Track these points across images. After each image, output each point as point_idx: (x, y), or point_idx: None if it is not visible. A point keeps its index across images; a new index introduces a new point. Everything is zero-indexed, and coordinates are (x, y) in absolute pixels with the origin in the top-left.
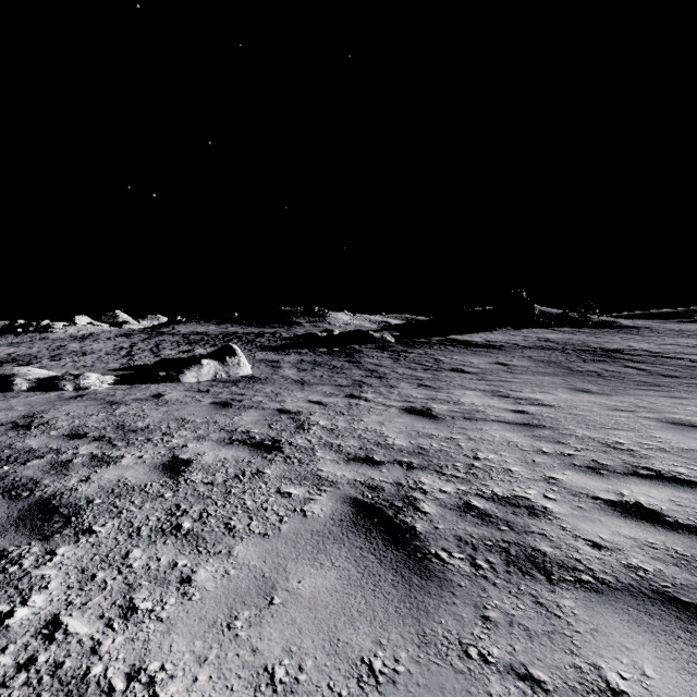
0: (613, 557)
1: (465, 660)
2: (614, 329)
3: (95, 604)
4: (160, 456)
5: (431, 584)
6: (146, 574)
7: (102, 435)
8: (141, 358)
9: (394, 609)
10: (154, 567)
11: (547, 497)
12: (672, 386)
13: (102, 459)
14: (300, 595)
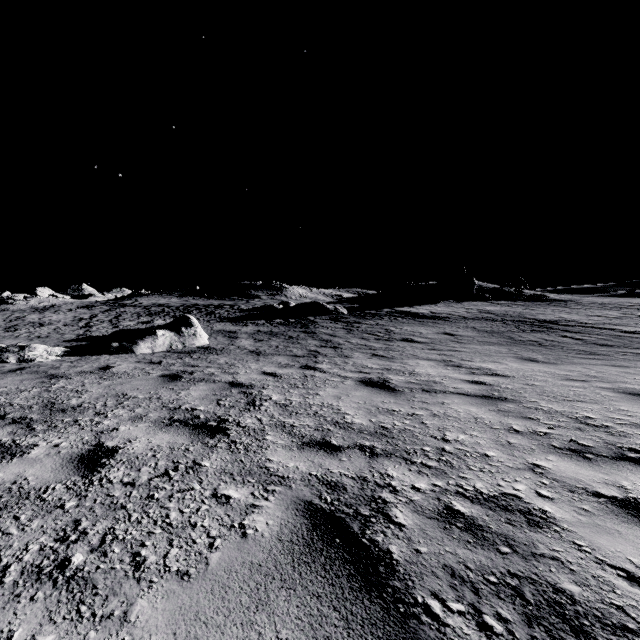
0: None
1: None
2: (545, 302)
3: None
4: (81, 444)
5: None
6: None
7: (24, 415)
8: (98, 329)
9: None
10: None
11: (540, 494)
12: (610, 354)
13: (9, 449)
14: None
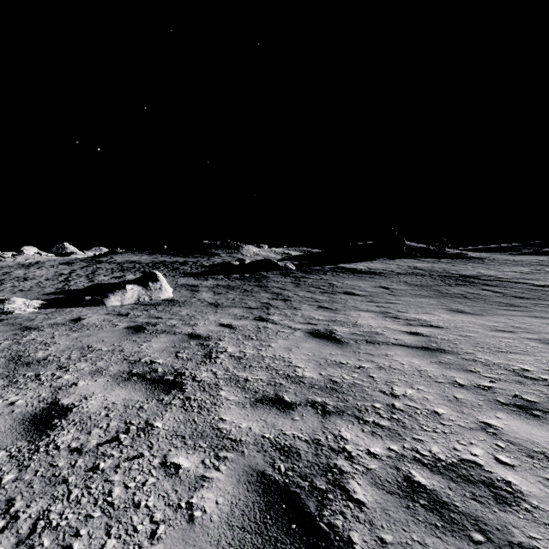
0: None
1: None
2: (465, 259)
3: None
4: (36, 402)
5: None
6: None
7: None
8: (76, 283)
9: None
10: None
11: (500, 460)
12: (528, 306)
13: None
14: None
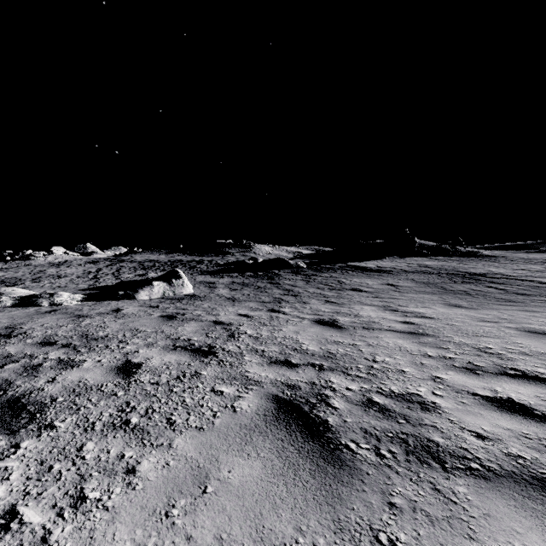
0: (495, 446)
1: (376, 545)
2: (477, 257)
3: (49, 495)
4: (116, 360)
5: (343, 472)
6: (96, 465)
7: (69, 342)
8: (104, 280)
9: (312, 496)
10: (103, 459)
11: (435, 393)
12: (525, 302)
13: (67, 362)
14: (229, 484)
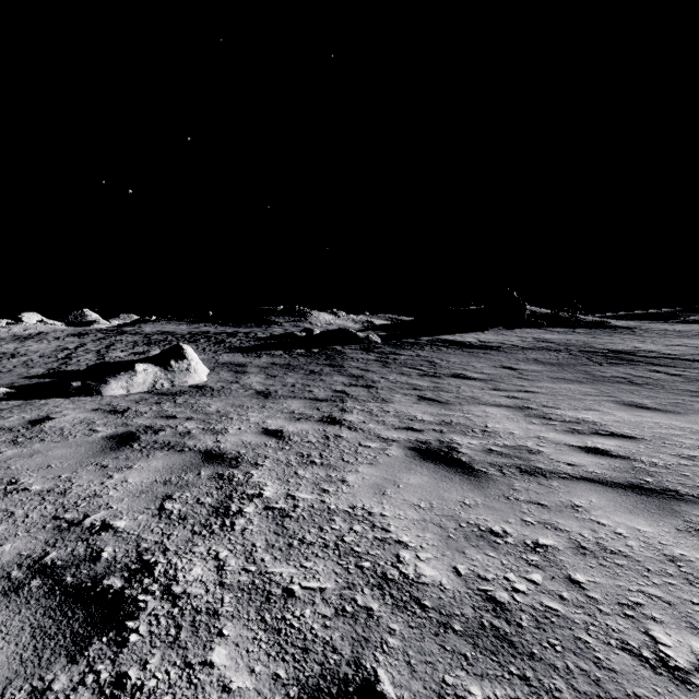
0: None
1: None
2: (609, 329)
3: None
4: None
5: None
6: None
7: None
8: (78, 362)
9: None
10: None
11: None
12: None
13: None
14: None
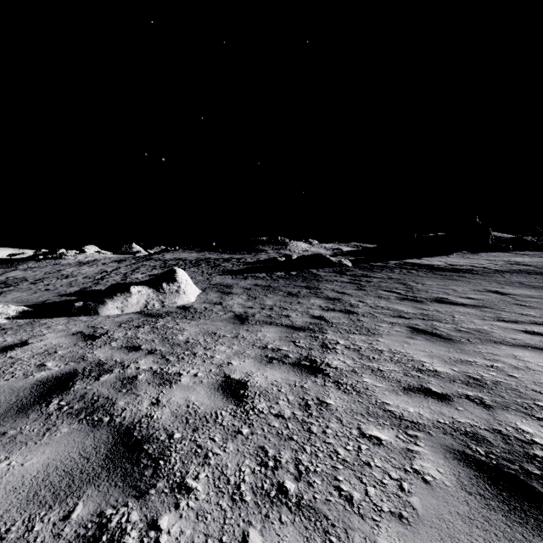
0: None
1: None
2: None
3: None
4: None
5: None
6: None
7: None
8: (106, 282)
9: None
10: None
11: None
12: None
13: None
14: None
